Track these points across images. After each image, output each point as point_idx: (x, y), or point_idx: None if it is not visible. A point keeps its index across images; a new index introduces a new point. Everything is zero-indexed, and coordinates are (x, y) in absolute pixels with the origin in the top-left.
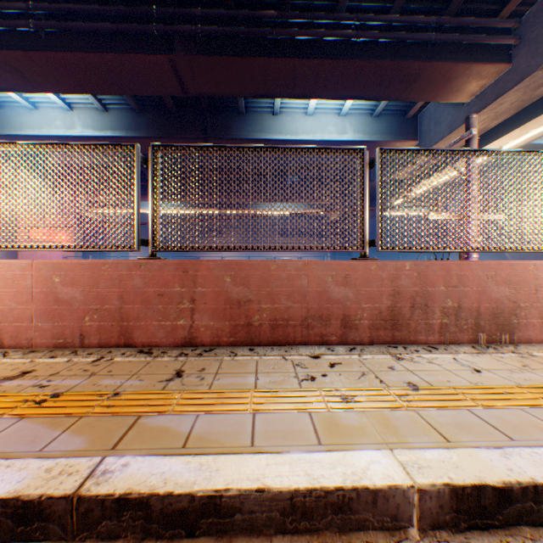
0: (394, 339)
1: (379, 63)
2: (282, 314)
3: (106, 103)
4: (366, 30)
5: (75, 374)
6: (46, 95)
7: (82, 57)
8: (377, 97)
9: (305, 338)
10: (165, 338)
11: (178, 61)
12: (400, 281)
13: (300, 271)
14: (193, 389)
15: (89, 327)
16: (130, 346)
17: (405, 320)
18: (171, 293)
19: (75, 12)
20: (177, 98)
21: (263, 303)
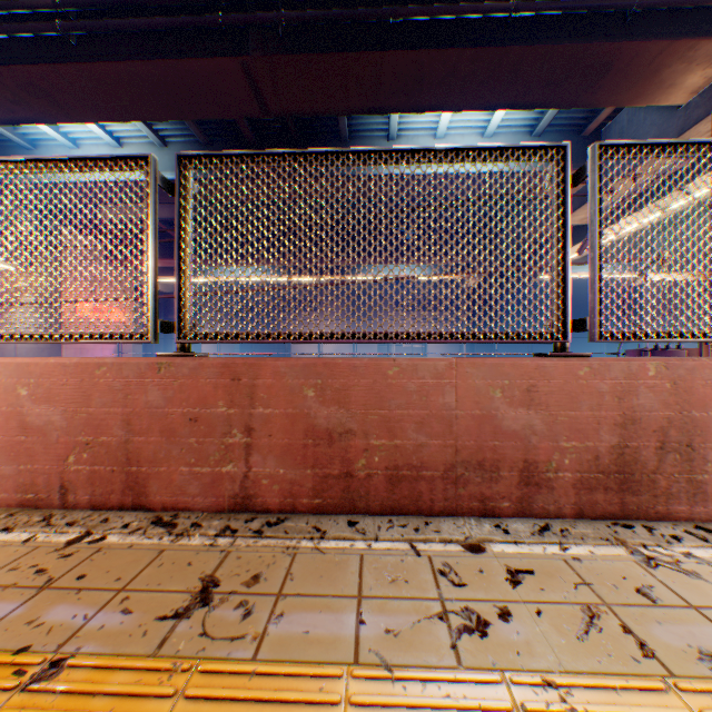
0: (623, 510)
1: (549, 48)
2: (407, 457)
3: (164, 135)
4: (528, 1)
5: (15, 584)
6: (88, 128)
7: (125, 68)
8: (542, 103)
9: (452, 503)
10: (200, 495)
11: (254, 65)
12: (635, 398)
13: (442, 379)
14: (218, 657)
15: (75, 473)
16: (141, 508)
17: (646, 473)
18: (211, 417)
19: (114, 5)
20: (257, 124)
21: (373, 436)
